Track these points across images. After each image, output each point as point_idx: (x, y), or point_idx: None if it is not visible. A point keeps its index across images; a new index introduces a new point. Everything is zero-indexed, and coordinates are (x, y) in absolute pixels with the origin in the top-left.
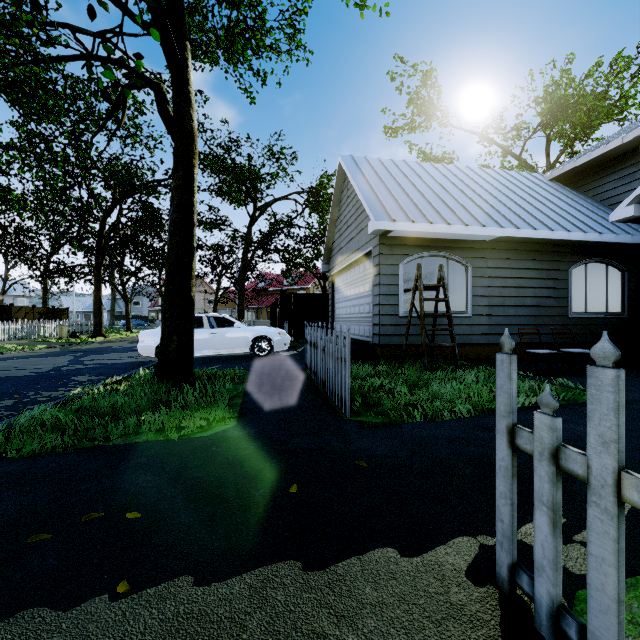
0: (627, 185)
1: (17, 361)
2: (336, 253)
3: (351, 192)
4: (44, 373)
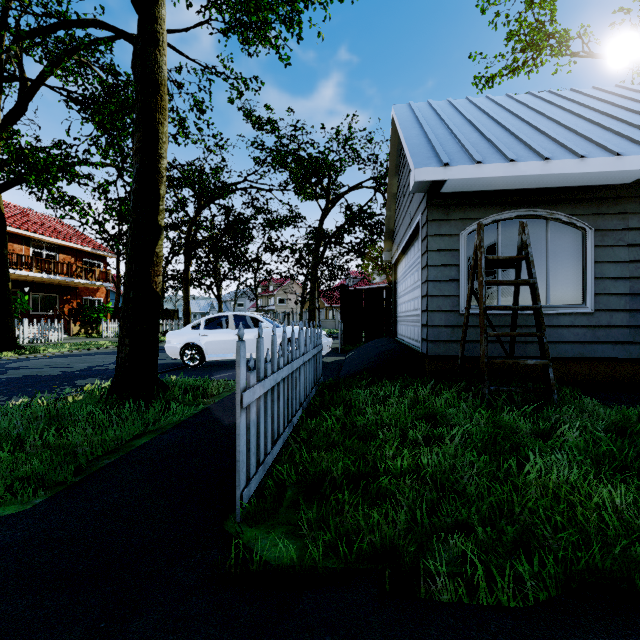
0: None
1: (79, 358)
2: (396, 235)
3: None
4: (69, 373)
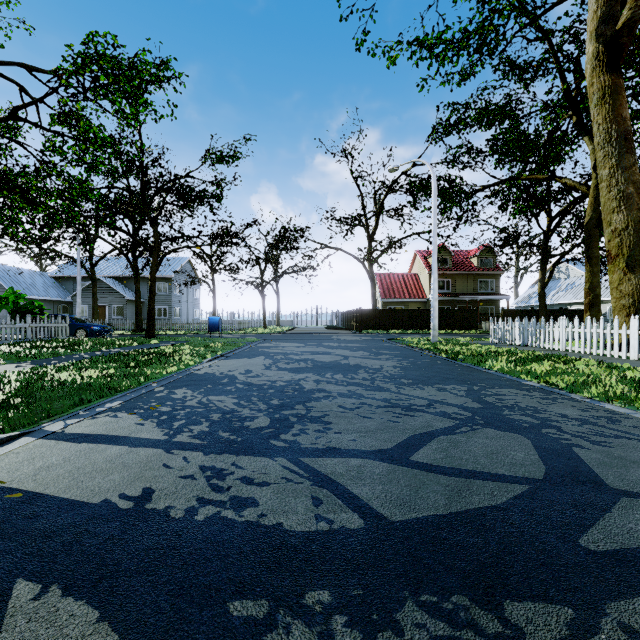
0: (71, 285)
1: None
2: None
3: None
4: None
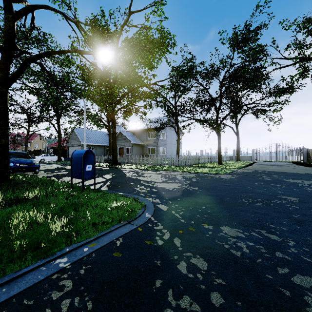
0: None
1: None
2: (70, 142)
3: (75, 134)
4: None
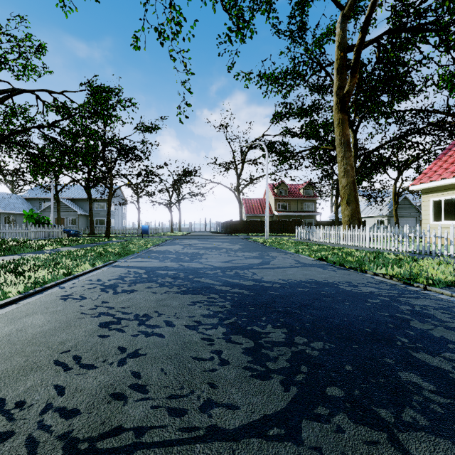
0: (38, 204)
1: None
2: None
3: None
4: None
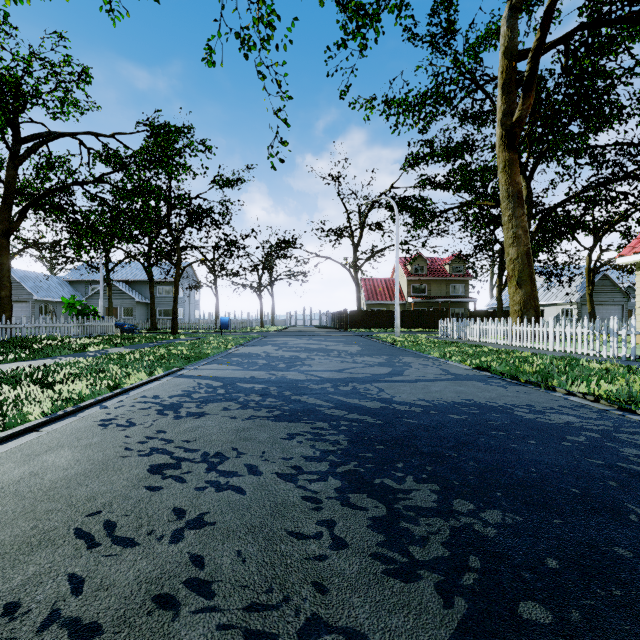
0: (83, 288)
1: None
2: None
3: (12, 280)
4: None
